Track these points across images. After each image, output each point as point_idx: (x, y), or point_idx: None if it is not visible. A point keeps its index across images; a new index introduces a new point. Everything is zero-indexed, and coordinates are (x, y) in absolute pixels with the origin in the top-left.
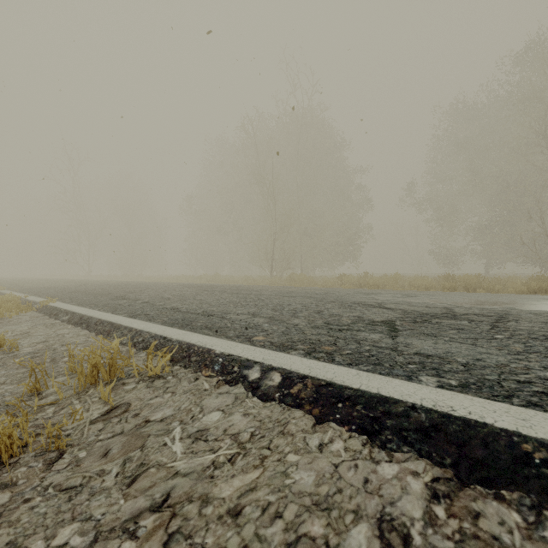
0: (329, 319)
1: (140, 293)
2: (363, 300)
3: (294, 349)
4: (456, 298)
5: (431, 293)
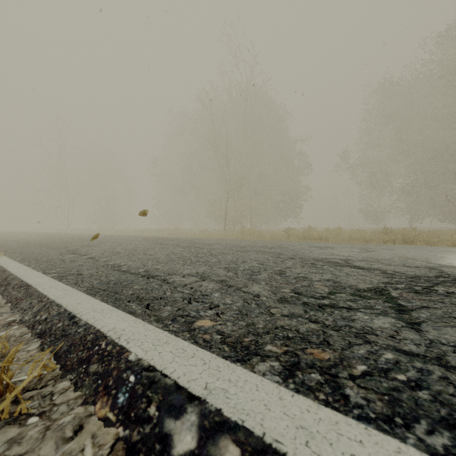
0: (297, 285)
1: (95, 246)
2: (323, 255)
3: (262, 357)
4: (422, 253)
5: (385, 247)
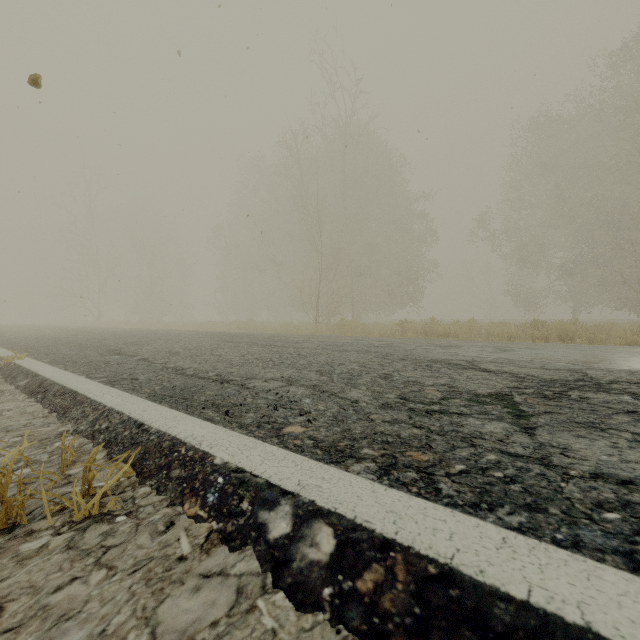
0: (405, 391)
1: (144, 345)
2: (444, 356)
3: (357, 459)
4: (573, 353)
5: (529, 345)
